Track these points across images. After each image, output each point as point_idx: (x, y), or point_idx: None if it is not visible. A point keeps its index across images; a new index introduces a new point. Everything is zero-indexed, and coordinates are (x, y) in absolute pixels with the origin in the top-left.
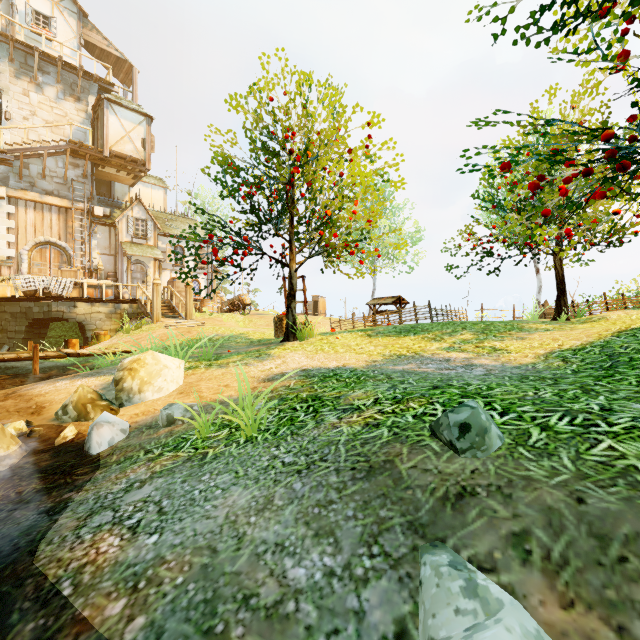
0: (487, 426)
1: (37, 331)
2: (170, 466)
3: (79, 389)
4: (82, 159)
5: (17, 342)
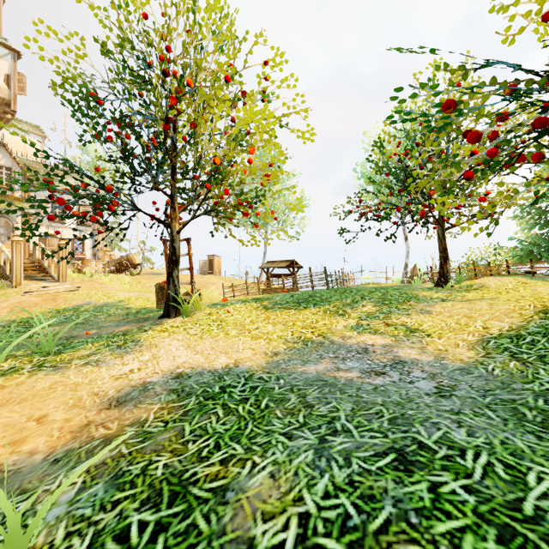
0: None
1: None
2: None
3: None
4: None
5: None
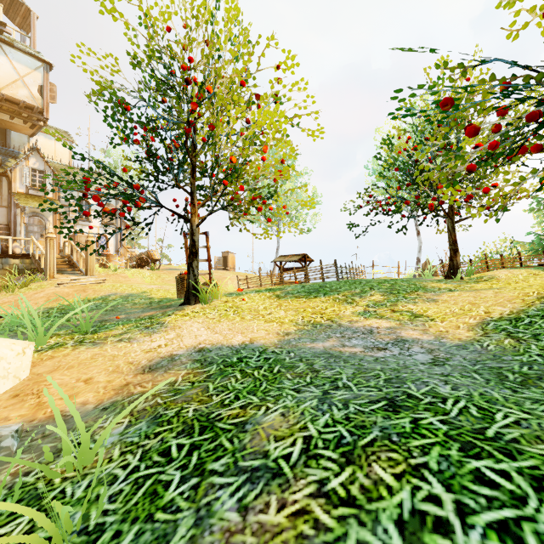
0: None
1: None
2: None
3: None
4: None
5: None
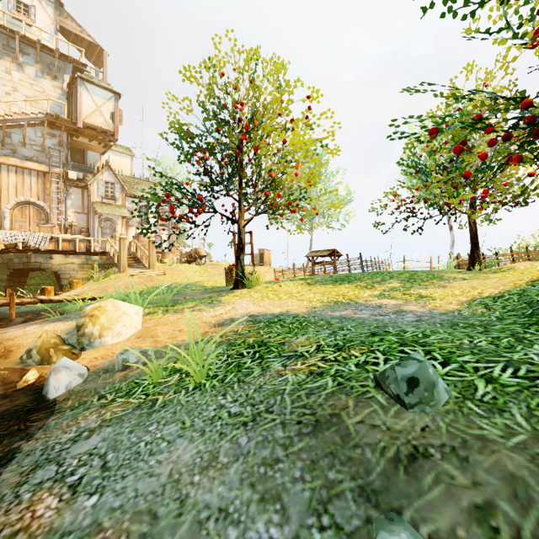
0: (435, 380)
1: (17, 279)
2: (120, 414)
3: (43, 334)
4: (58, 130)
5: None
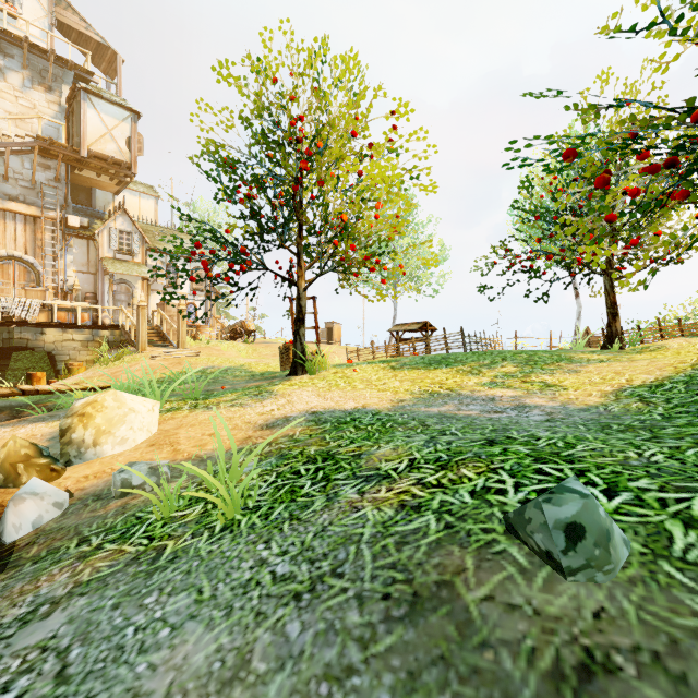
0: (608, 526)
1: None
2: (104, 572)
3: (9, 443)
4: (54, 160)
5: None
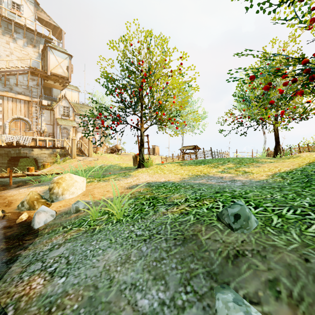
0: (249, 215)
1: (13, 163)
2: (75, 236)
3: (30, 193)
4: (36, 76)
5: (3, 168)
